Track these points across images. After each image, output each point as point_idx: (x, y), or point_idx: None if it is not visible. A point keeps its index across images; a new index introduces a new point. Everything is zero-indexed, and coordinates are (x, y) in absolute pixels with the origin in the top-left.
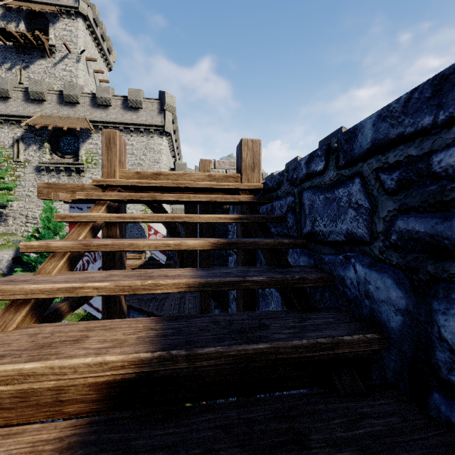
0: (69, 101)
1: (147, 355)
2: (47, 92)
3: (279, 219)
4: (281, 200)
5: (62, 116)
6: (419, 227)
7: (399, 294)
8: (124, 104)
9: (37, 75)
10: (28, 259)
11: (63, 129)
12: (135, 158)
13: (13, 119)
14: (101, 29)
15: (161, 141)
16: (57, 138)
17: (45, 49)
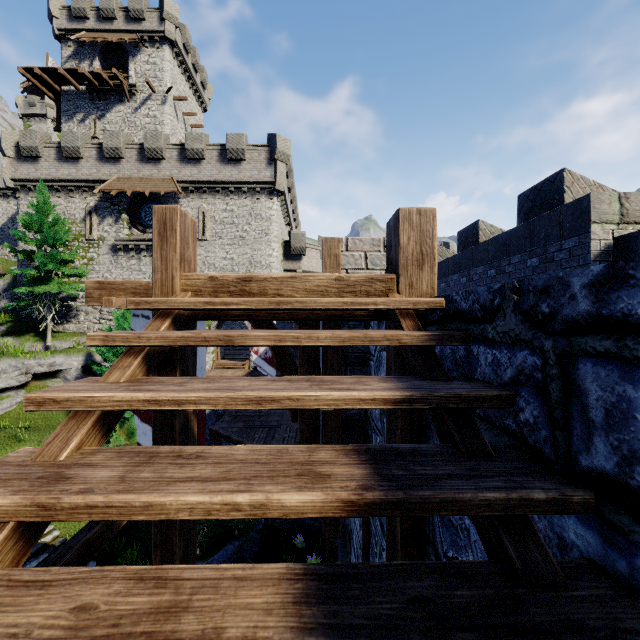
0: (151, 156)
1: None
2: (126, 147)
3: (498, 400)
4: (497, 350)
5: (143, 177)
6: None
7: None
8: (222, 156)
9: (114, 126)
10: (98, 369)
11: (144, 194)
12: (236, 230)
13: (85, 185)
14: (193, 57)
15: (270, 204)
16: (137, 206)
17: (123, 91)
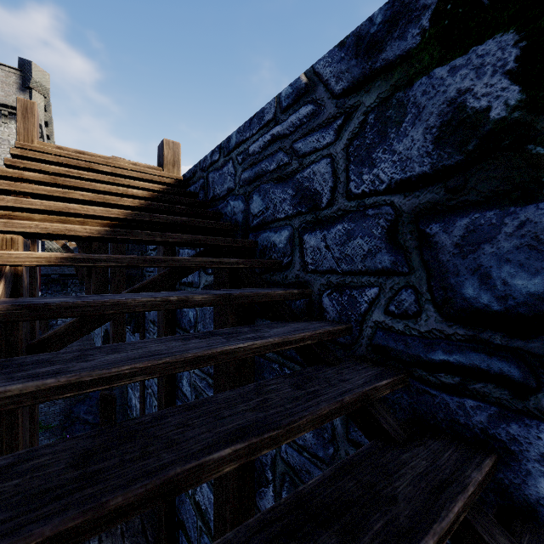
0: None
1: (130, 211)
2: None
3: (194, 194)
4: (196, 184)
5: None
6: (247, 175)
7: (242, 205)
8: None
9: None
10: None
11: None
12: None
13: None
14: None
15: None
16: None
17: None
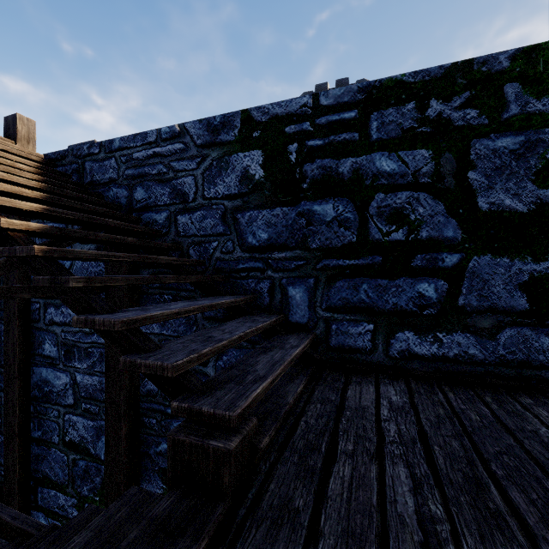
0: None
1: (45, 184)
2: None
3: (68, 175)
4: (67, 167)
5: None
6: (131, 172)
7: (126, 193)
8: None
9: None
10: None
11: None
12: None
13: None
14: None
15: None
16: None
17: None
